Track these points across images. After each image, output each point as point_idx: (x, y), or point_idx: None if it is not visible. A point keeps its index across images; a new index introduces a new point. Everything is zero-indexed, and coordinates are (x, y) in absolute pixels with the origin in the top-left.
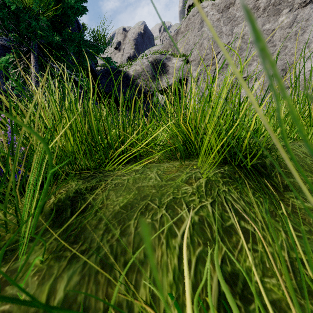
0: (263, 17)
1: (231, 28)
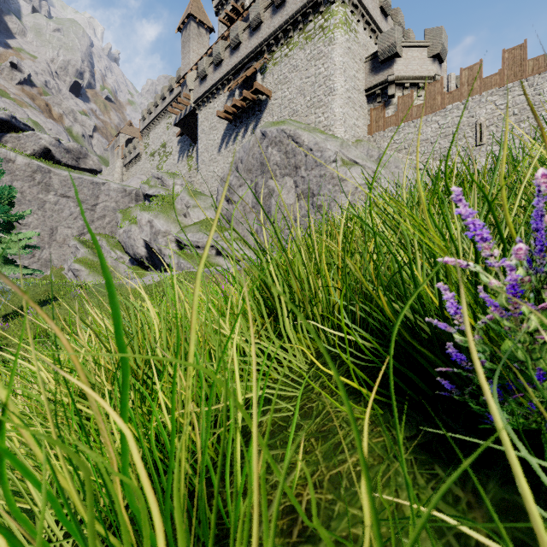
0: (38, 188)
1: (11, 180)
